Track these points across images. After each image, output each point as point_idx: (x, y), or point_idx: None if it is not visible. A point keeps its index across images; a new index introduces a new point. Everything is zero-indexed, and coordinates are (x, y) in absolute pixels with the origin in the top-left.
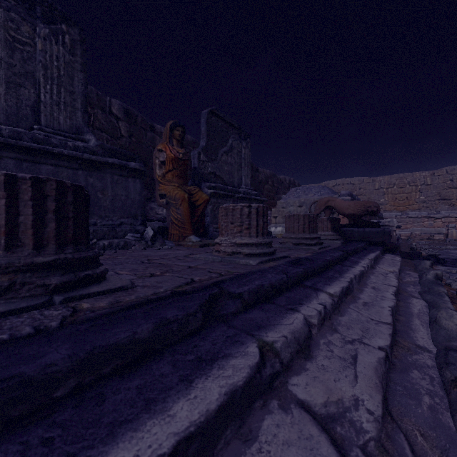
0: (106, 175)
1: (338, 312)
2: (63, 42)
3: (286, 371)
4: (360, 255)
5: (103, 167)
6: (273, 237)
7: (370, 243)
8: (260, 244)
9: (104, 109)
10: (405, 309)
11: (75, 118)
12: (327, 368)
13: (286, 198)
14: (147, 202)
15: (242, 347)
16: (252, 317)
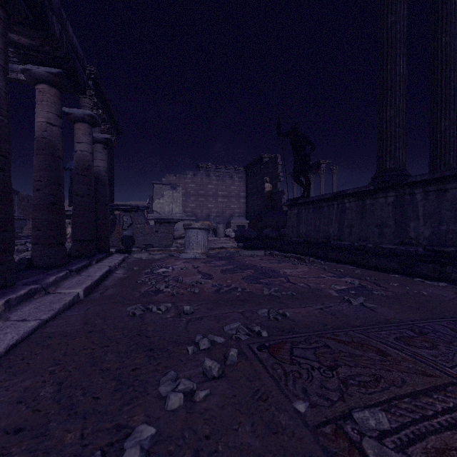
0: None
1: None
2: None
3: None
4: None
5: None
6: None
7: None
8: None
9: None
10: None
11: None
12: None
13: None
14: None
15: None
16: None
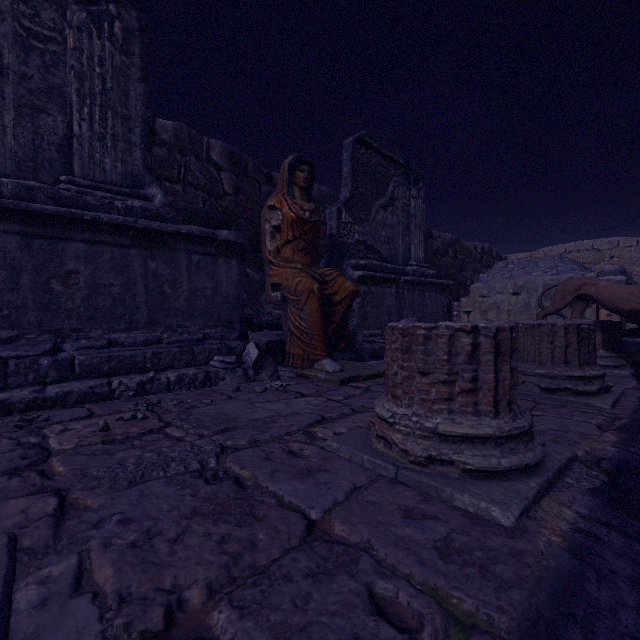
0: (179, 254)
1: None
2: (111, 33)
3: None
4: None
5: (173, 241)
6: None
7: None
8: (508, 437)
9: (200, 155)
10: None
11: (131, 160)
12: None
13: (488, 279)
14: (261, 290)
15: None
16: None
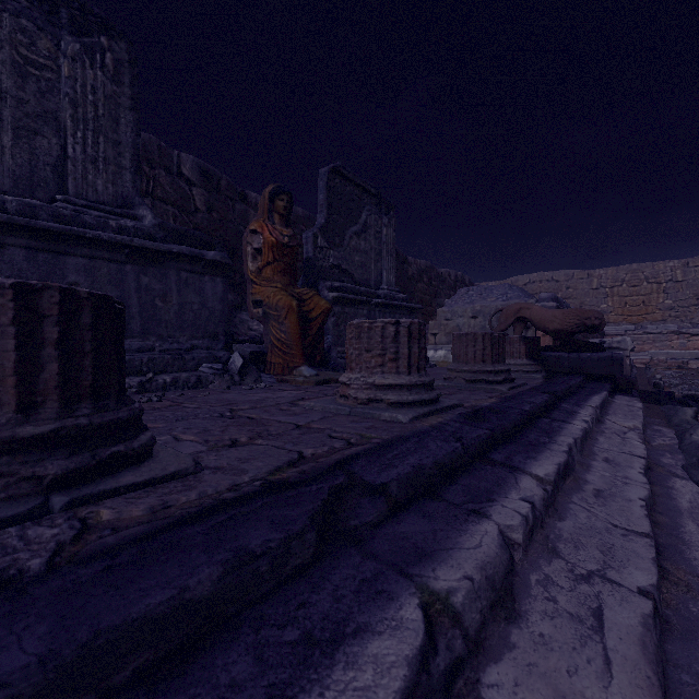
0: (169, 271)
1: (553, 511)
2: (103, 64)
3: (475, 655)
4: (576, 399)
5: (164, 259)
6: (432, 366)
7: (590, 378)
8: (415, 386)
9: (170, 169)
10: (666, 500)
11: (121, 182)
12: (550, 642)
13: (452, 304)
14: (235, 311)
15: (390, 607)
16: (406, 531)
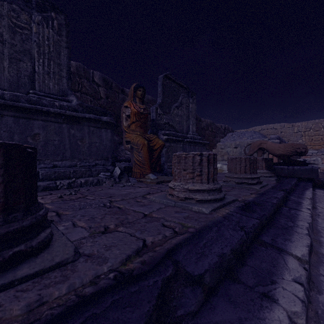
0: (84, 127)
1: (312, 284)
2: (52, 26)
3: None
4: (297, 193)
5: (81, 121)
6: None
7: (299, 179)
8: (212, 190)
9: (89, 79)
10: None
11: (61, 84)
12: None
13: (224, 141)
14: (119, 145)
15: None
16: (219, 321)
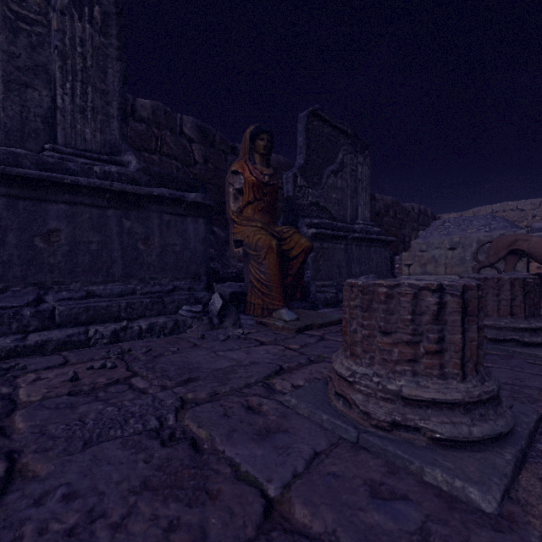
0: (152, 214)
1: None
2: (91, 17)
3: None
4: None
5: (145, 202)
6: None
7: None
8: (478, 402)
9: (174, 130)
10: None
11: (109, 130)
12: None
13: (427, 236)
14: (227, 246)
15: None
16: None
